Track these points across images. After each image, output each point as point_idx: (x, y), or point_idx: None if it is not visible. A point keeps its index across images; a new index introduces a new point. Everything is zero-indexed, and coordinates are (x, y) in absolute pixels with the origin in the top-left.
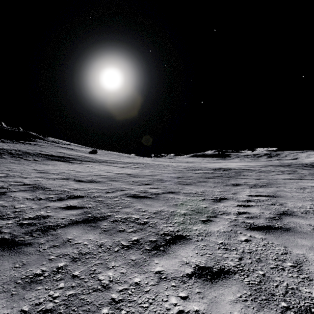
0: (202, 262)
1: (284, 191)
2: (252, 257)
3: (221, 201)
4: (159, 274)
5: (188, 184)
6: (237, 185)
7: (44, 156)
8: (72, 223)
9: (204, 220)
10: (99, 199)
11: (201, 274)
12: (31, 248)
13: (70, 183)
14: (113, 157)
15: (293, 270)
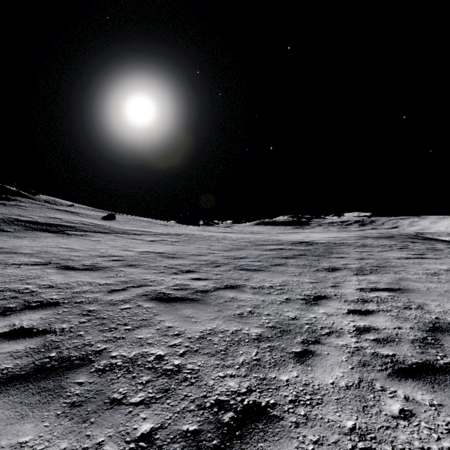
0: None
1: (410, 280)
2: None
3: (318, 304)
4: None
5: (258, 270)
6: (334, 269)
7: (22, 223)
8: None
9: (299, 353)
10: (91, 308)
11: None
12: None
13: (47, 272)
14: (139, 226)
15: None
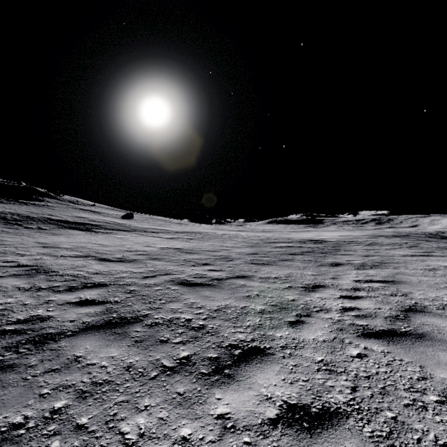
0: (293, 395)
1: (406, 274)
2: (373, 386)
3: (316, 291)
4: (222, 420)
5: (266, 264)
6: (337, 265)
7: (54, 222)
8: (86, 329)
9: (293, 321)
10: (132, 288)
11: (292, 418)
12: (12, 375)
13: (89, 263)
14: (156, 224)
15: (440, 409)
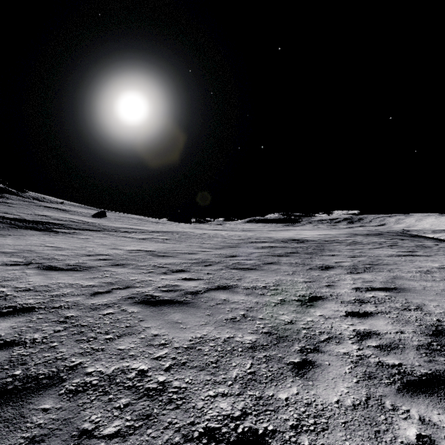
0: None
1: (404, 278)
2: None
3: (314, 305)
4: None
5: (250, 269)
6: (327, 268)
7: (7, 221)
8: None
9: (298, 363)
10: (70, 313)
11: None
12: None
13: (26, 273)
14: (130, 223)
15: None
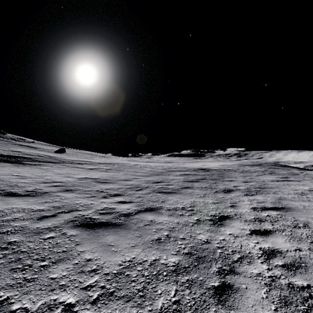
0: None
1: (287, 199)
2: None
3: (224, 224)
4: None
5: (171, 193)
6: (229, 191)
7: None
8: None
9: (218, 288)
10: (13, 239)
11: None
12: None
13: None
14: (83, 157)
15: None
